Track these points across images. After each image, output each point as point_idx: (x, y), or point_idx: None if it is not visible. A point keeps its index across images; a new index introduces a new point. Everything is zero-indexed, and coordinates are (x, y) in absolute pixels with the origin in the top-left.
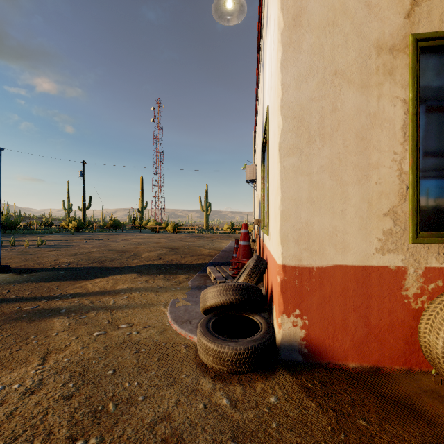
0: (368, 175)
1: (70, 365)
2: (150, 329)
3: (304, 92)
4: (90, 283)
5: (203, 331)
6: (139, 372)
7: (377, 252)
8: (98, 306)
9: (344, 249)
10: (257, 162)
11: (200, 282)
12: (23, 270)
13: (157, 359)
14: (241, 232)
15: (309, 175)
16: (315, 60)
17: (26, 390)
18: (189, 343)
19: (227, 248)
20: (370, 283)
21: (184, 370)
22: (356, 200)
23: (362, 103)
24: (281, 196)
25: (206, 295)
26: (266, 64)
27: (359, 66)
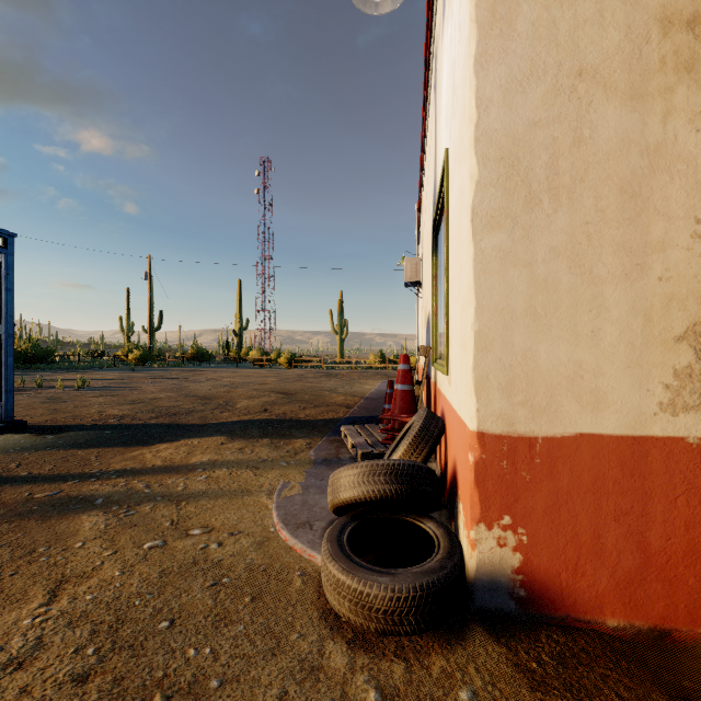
0: (643, 265)
1: (95, 609)
2: (242, 539)
3: (519, 111)
4: (150, 451)
5: (332, 550)
6: (216, 625)
7: (661, 410)
8: (158, 493)
9: (597, 404)
10: (422, 253)
11: (330, 451)
12: (48, 428)
13: (250, 599)
14: (399, 368)
15: (528, 266)
16: (540, 50)
17: (10, 661)
18: (307, 568)
19: (375, 393)
20: (649, 469)
21: (298, 624)
22: (620, 312)
23: (632, 127)
24: (475, 305)
25: (338, 482)
26: (443, 79)
27: (627, 57)
